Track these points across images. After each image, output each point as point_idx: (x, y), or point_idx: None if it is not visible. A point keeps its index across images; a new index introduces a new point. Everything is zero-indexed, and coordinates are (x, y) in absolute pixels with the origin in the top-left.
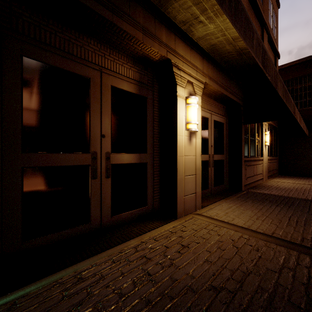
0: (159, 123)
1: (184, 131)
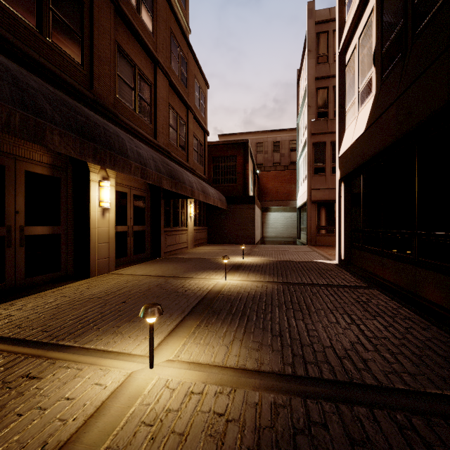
0: (73, 199)
1: (97, 208)
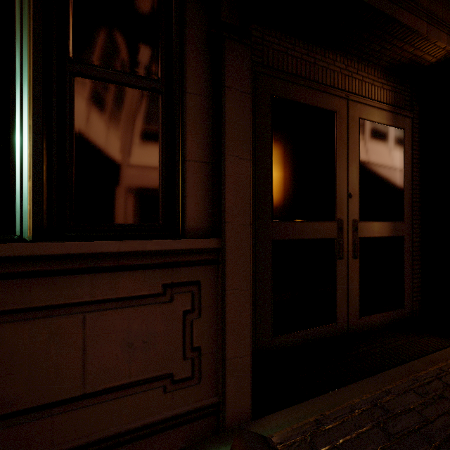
0: (420, 169)
1: None
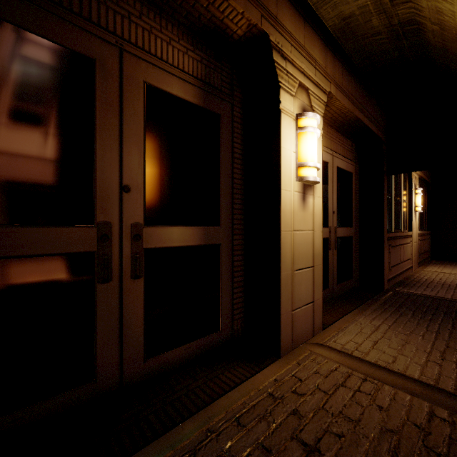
0: (244, 166)
1: (293, 182)
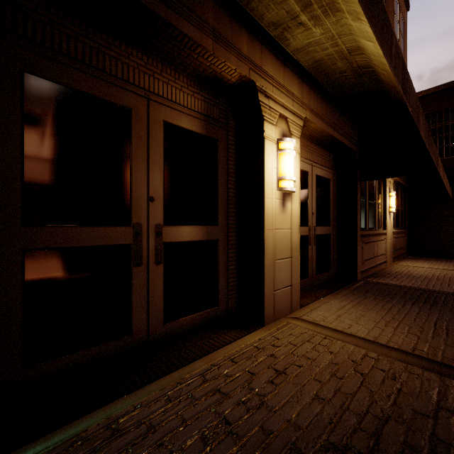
0: (236, 179)
1: (275, 191)
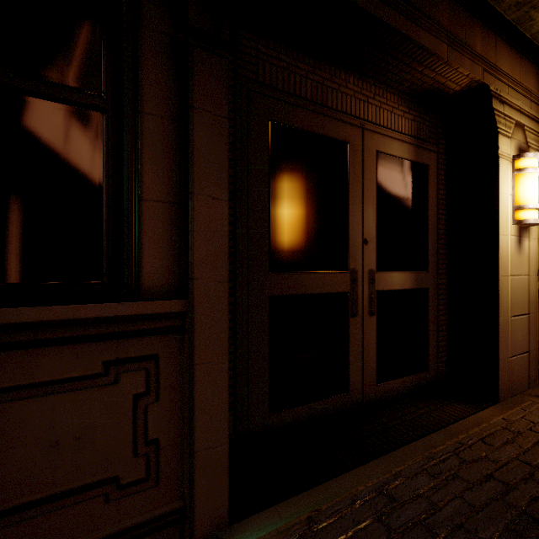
0: (447, 212)
1: (510, 225)
